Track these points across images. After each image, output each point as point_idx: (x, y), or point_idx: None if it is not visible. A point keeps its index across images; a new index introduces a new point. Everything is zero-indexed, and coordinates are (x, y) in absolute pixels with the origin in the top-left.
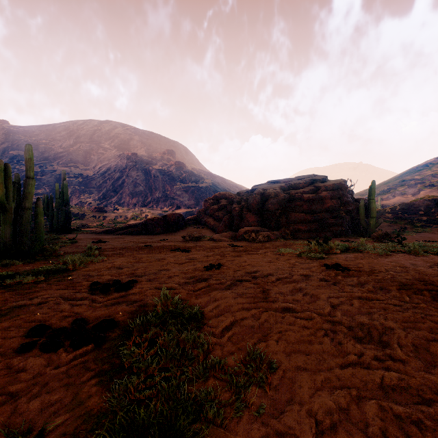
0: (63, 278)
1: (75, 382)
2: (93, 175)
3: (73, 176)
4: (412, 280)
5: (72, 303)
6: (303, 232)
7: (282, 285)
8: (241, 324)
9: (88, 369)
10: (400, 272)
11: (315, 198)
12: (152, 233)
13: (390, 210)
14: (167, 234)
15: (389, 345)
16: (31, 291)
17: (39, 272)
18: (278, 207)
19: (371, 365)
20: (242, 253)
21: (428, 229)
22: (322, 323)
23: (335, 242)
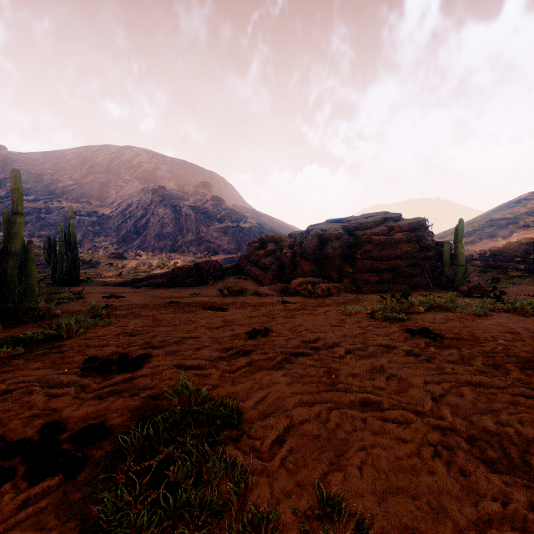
0: (51, 351)
1: None
2: (110, 213)
3: (86, 215)
4: (533, 353)
5: (51, 392)
6: (372, 284)
7: (355, 361)
8: (301, 431)
9: (42, 529)
10: (512, 340)
11: (388, 241)
12: (182, 285)
13: (478, 256)
14: (200, 286)
15: None
16: None
17: (19, 341)
18: (340, 252)
19: (529, 523)
20: (296, 313)
21: (527, 280)
22: (426, 431)
23: (417, 298)
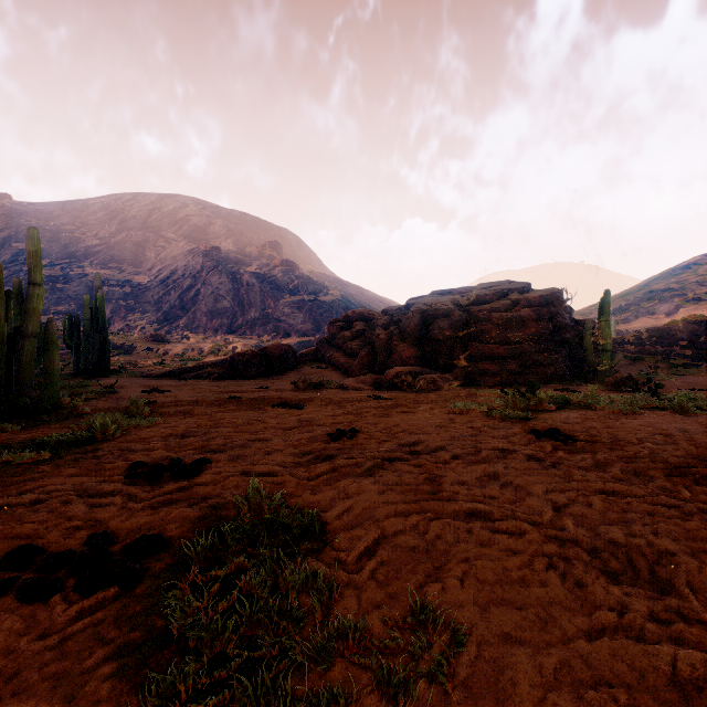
0: (85, 456)
1: (72, 671)
2: (148, 282)
3: (116, 285)
4: (686, 458)
5: (93, 502)
6: (492, 375)
7: (464, 467)
8: (394, 543)
9: (102, 639)
10: (662, 443)
11: (512, 319)
12: (243, 376)
13: (632, 339)
14: (267, 378)
15: (673, 589)
16: (25, 480)
17: (44, 444)
18: (450, 333)
19: (646, 632)
20: (392, 411)
21: (694, 370)
22: (542, 542)
23: (547, 392)
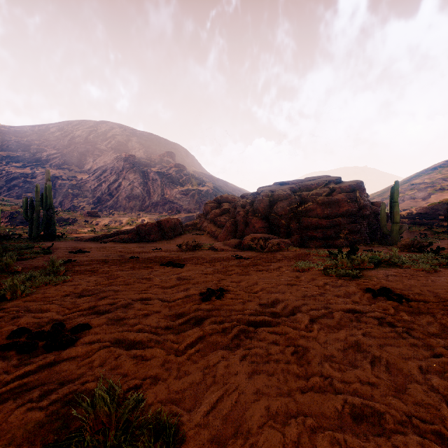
0: None
1: None
2: (88, 178)
3: (66, 179)
4: None
5: None
6: (317, 239)
7: (325, 335)
8: None
9: None
10: None
11: (331, 201)
12: (145, 240)
13: (406, 215)
14: (161, 242)
15: None
16: None
17: None
18: (288, 210)
19: None
20: (250, 269)
21: None
22: None
23: (367, 255)
